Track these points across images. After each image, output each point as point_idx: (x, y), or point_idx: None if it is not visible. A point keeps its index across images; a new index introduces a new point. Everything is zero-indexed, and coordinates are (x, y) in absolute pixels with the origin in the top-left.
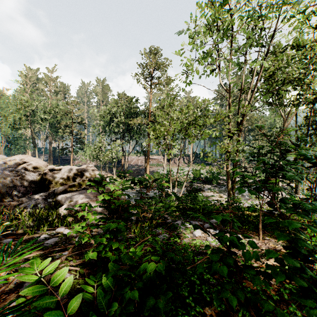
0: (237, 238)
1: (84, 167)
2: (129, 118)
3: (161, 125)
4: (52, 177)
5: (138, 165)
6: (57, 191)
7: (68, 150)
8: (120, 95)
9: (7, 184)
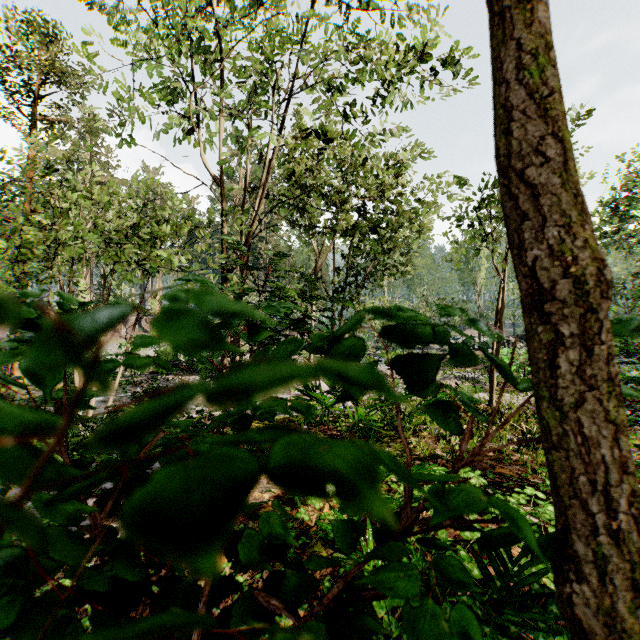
0: None
1: None
2: None
3: (37, 224)
4: None
5: None
6: None
7: None
8: None
9: None
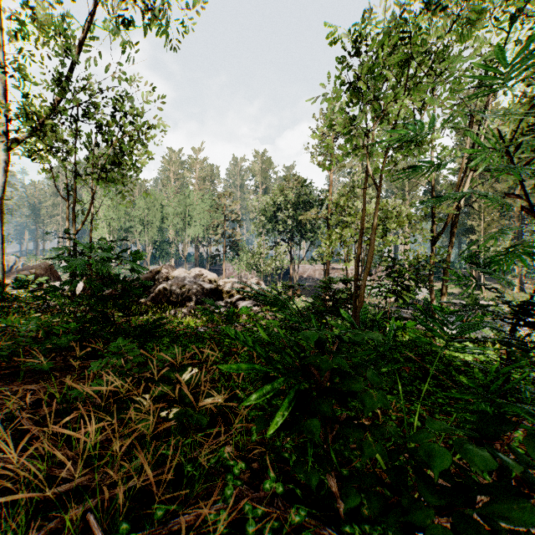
0: (322, 304)
1: (252, 279)
2: (300, 208)
3: (333, 232)
4: (225, 288)
5: (315, 278)
6: (232, 300)
7: (219, 258)
8: (287, 177)
9: (194, 292)
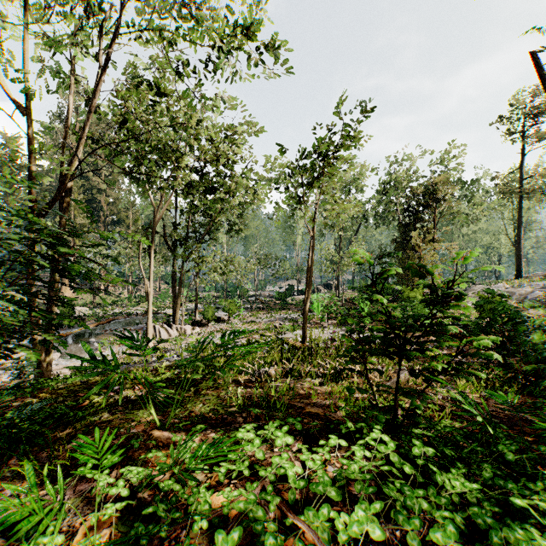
0: None
1: None
2: None
3: None
4: None
5: None
6: None
7: None
8: None
9: None
